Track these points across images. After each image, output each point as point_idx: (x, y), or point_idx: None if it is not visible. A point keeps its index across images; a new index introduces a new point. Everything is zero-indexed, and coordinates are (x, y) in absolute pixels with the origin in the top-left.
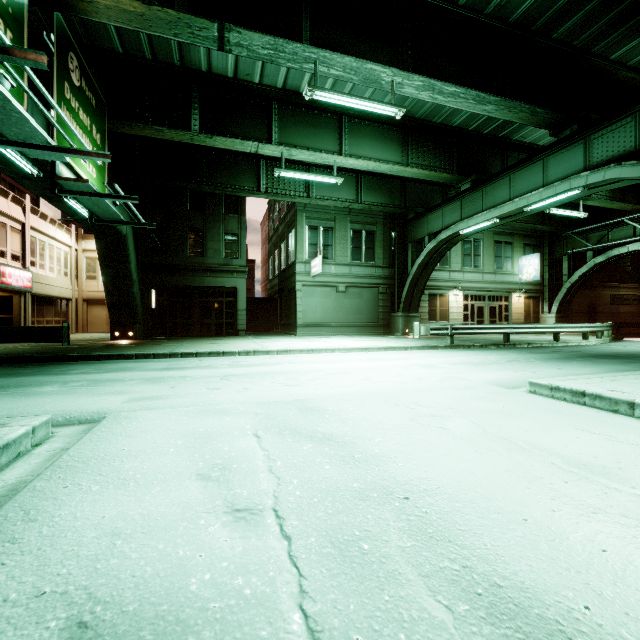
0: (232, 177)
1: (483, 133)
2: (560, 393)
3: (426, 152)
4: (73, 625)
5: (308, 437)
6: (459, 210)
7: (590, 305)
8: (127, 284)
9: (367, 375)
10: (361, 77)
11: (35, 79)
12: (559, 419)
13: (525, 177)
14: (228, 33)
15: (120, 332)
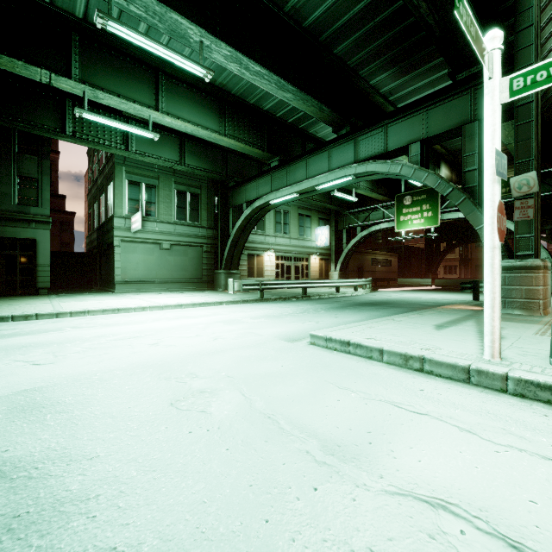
0: (24, 110)
1: (288, 122)
2: (332, 343)
3: (242, 127)
4: None
5: None
6: (270, 183)
7: (359, 266)
8: None
9: (160, 338)
10: (167, 26)
11: None
12: (326, 376)
13: (317, 162)
14: None
15: None
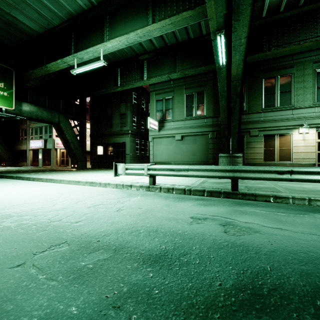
0: (106, 83)
1: None
2: None
3: (171, 3)
4: None
5: None
6: None
7: None
8: (68, 144)
9: None
10: None
11: None
12: None
13: None
14: None
15: (73, 165)
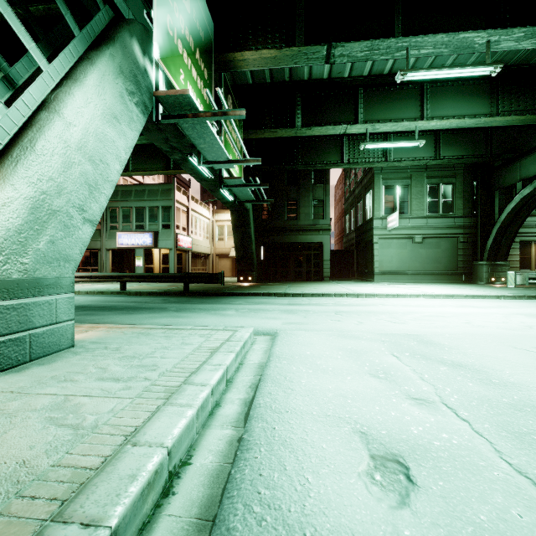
0: (320, 155)
1: None
2: None
3: (521, 96)
4: (358, 432)
5: (439, 362)
6: None
7: None
8: (248, 243)
9: (466, 319)
10: (452, 48)
11: (233, 124)
12: None
13: None
14: (334, 50)
15: (243, 277)
